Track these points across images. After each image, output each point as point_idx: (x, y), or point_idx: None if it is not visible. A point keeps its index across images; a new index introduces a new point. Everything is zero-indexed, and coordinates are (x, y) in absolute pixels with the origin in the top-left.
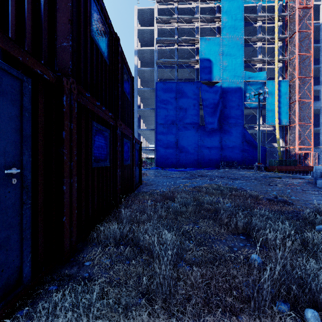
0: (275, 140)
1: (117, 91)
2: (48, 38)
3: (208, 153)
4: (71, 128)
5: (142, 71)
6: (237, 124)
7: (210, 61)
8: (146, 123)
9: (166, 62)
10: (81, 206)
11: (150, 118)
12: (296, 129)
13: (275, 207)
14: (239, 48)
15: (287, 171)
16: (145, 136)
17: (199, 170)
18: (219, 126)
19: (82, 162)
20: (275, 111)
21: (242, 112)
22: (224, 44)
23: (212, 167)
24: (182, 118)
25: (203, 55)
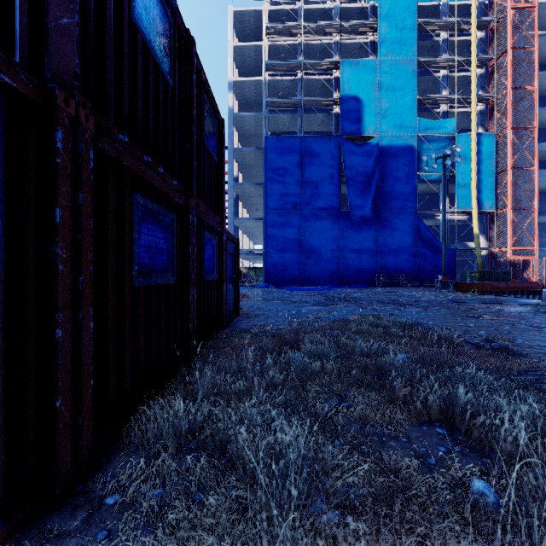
0: (472, 237)
1: (191, 141)
2: (30, 10)
3: (355, 259)
4: (78, 203)
5: (242, 118)
6: (405, 209)
7: (358, 100)
8: (248, 207)
9: (283, 102)
10: (108, 368)
11: (256, 199)
12: (508, 218)
13: (491, 361)
14: (409, 78)
15: (492, 291)
16: (247, 230)
17: (341, 290)
18: (374, 212)
19: (110, 277)
20: (471, 187)
21: (415, 189)
22: (382, 70)
23: (362, 284)
24: (311, 200)
25: (346, 90)
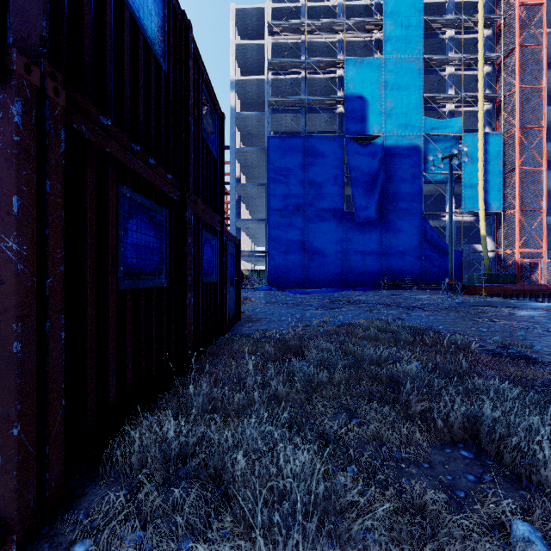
0: (478, 239)
1: (187, 133)
2: None
3: (360, 261)
4: (44, 191)
5: (244, 117)
6: (411, 210)
7: (363, 99)
8: (250, 209)
9: (286, 101)
10: (86, 383)
11: (258, 201)
12: (516, 219)
13: (512, 370)
14: (415, 77)
15: (500, 293)
16: (249, 231)
17: (345, 292)
18: (379, 213)
19: (88, 279)
20: (478, 187)
21: (420, 189)
22: (387, 69)
23: (367, 287)
24: (315, 201)
25: (350, 89)
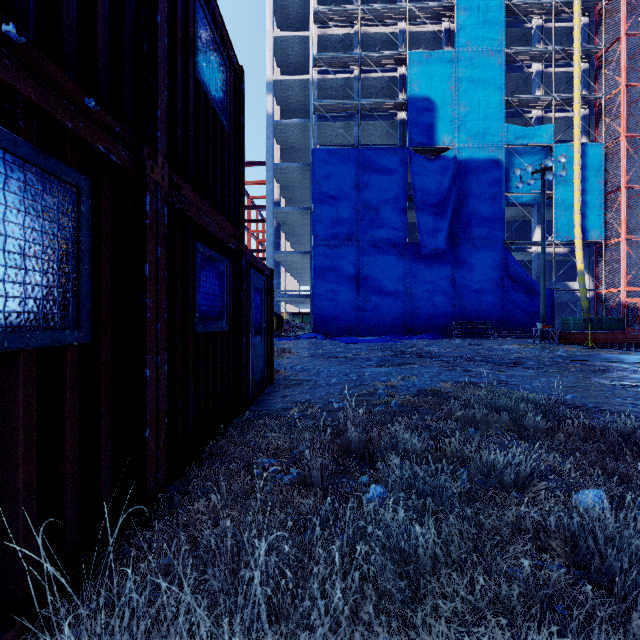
0: (571, 276)
1: (154, 45)
2: None
3: (427, 303)
4: None
5: (284, 127)
6: (489, 239)
7: (430, 102)
8: (292, 239)
9: (336, 106)
10: None
11: (301, 229)
12: (622, 250)
13: None
14: (495, 74)
15: (606, 343)
16: (291, 267)
17: (410, 341)
18: (450, 243)
19: None
20: (574, 211)
21: (502, 214)
22: (461, 65)
23: (436, 334)
24: (371, 228)
25: (415, 90)
